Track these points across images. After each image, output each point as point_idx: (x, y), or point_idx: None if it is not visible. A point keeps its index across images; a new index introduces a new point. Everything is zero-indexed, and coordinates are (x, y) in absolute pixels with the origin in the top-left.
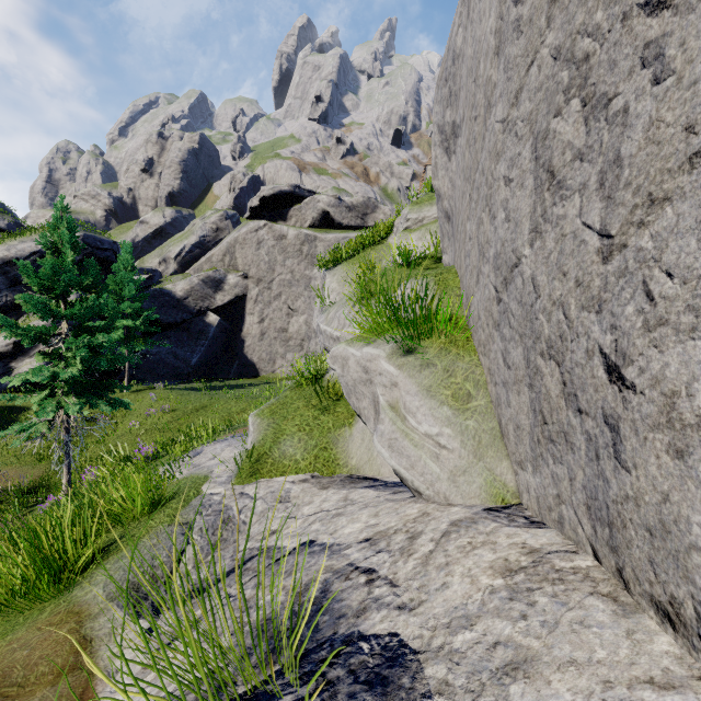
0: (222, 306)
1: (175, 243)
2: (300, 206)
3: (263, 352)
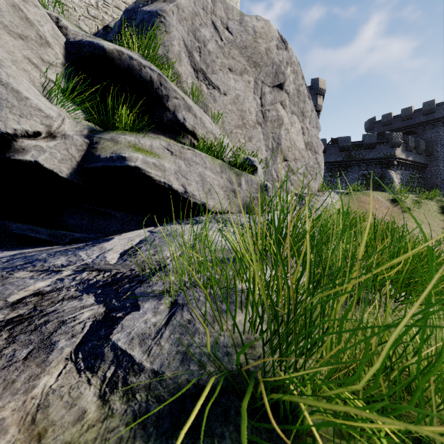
0: None
1: None
2: None
3: None
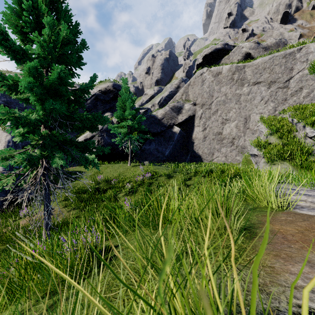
0: (181, 122)
1: (158, 97)
2: (228, 55)
3: (205, 148)
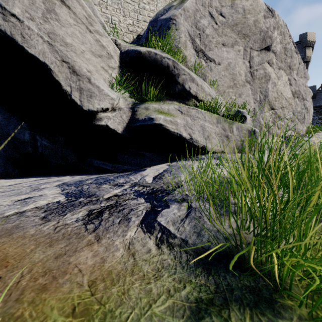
0: None
1: None
2: None
3: None
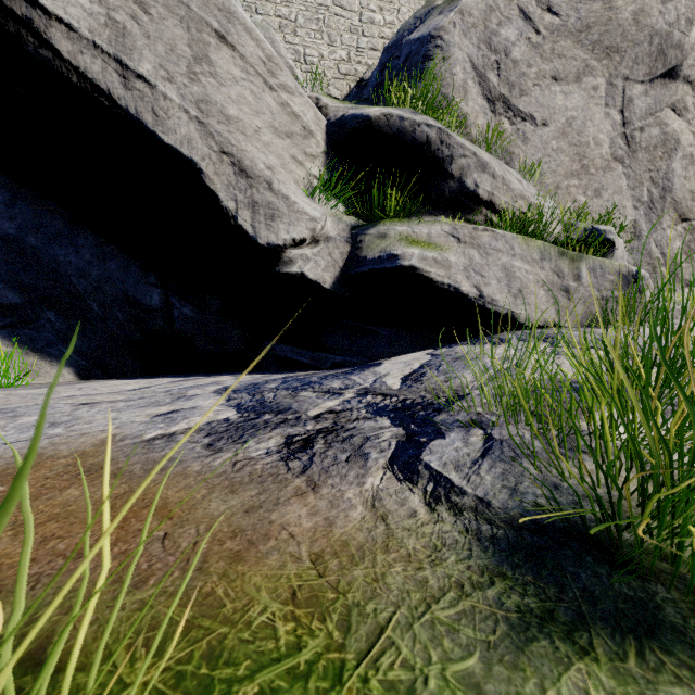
0: None
1: None
2: None
3: None
